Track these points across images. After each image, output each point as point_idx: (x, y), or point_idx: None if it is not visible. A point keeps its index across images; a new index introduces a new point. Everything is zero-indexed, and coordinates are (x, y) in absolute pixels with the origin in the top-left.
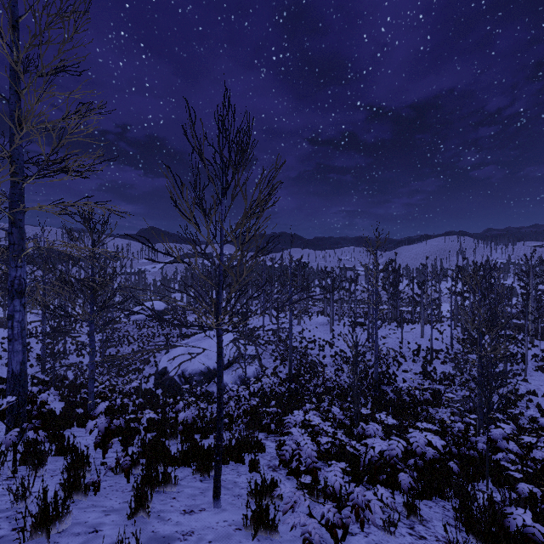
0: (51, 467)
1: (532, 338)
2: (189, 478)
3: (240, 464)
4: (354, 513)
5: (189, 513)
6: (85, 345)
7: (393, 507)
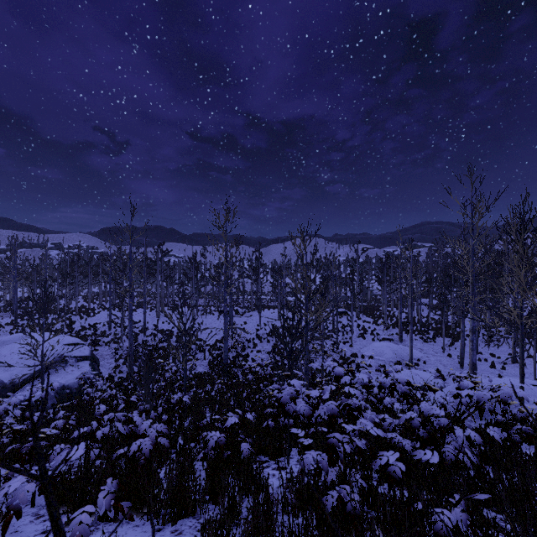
0: None
1: (358, 313)
2: None
3: None
4: None
5: None
6: None
7: None
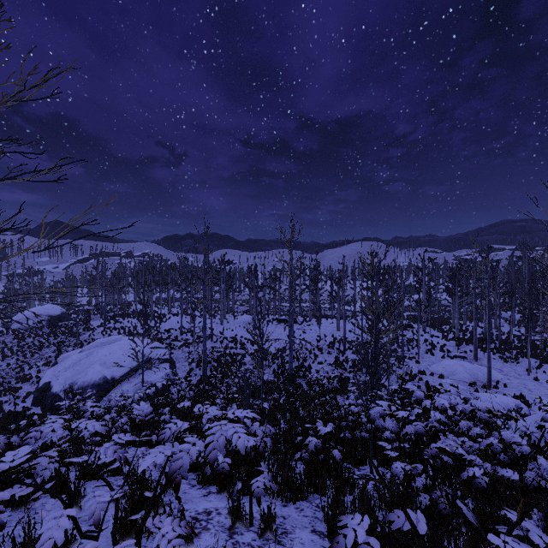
0: None
1: (424, 326)
2: None
3: None
4: None
5: None
6: None
7: None
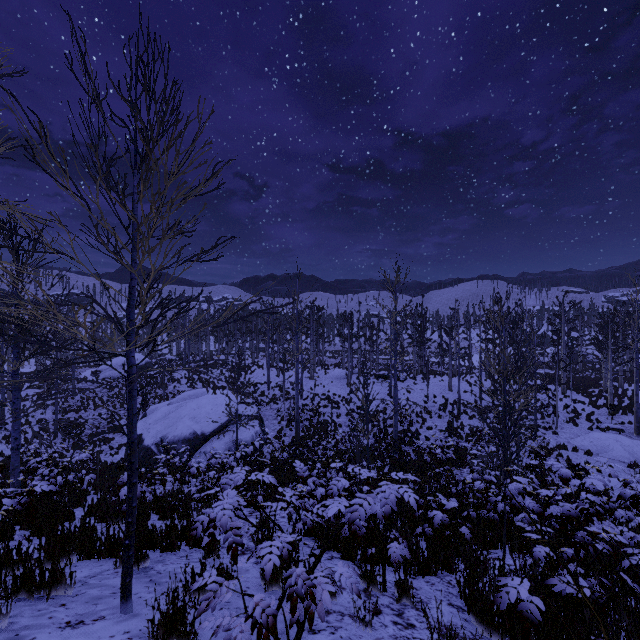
0: None
1: (564, 388)
2: (106, 574)
3: (197, 549)
4: (304, 605)
5: (73, 626)
6: (3, 404)
7: (354, 590)
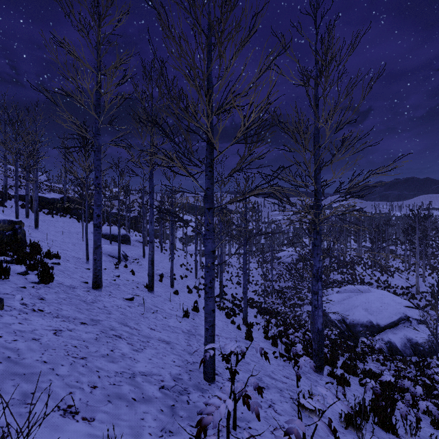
0: (400, 429)
1: None
2: None
3: None
4: None
5: None
6: None
7: None
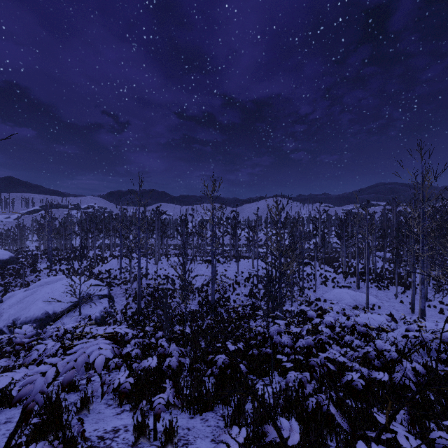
0: None
1: (320, 263)
2: None
3: None
4: None
5: None
6: None
7: None
